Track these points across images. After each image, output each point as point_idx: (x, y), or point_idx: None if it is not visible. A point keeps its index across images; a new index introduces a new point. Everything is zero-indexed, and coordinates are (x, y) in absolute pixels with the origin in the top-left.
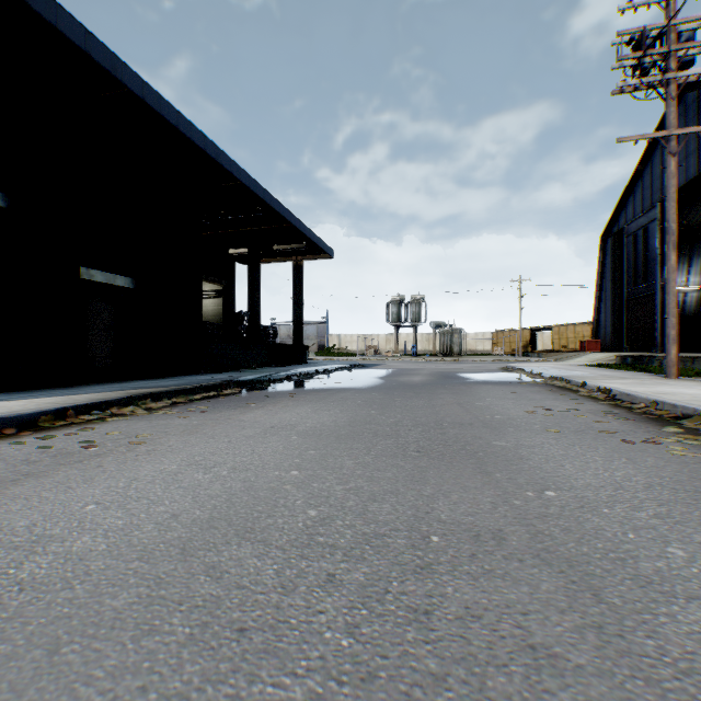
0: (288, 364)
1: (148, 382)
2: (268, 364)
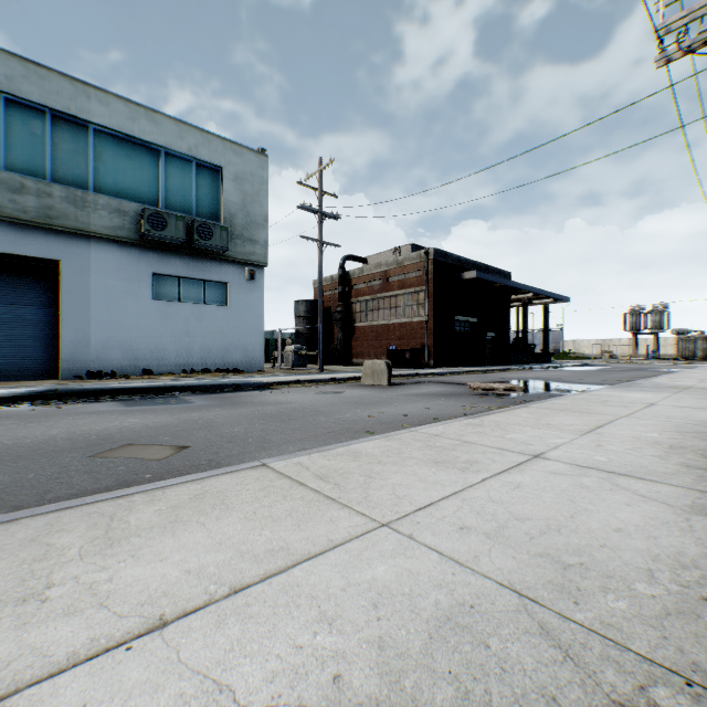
0: (541, 363)
1: (503, 366)
2: (532, 362)
